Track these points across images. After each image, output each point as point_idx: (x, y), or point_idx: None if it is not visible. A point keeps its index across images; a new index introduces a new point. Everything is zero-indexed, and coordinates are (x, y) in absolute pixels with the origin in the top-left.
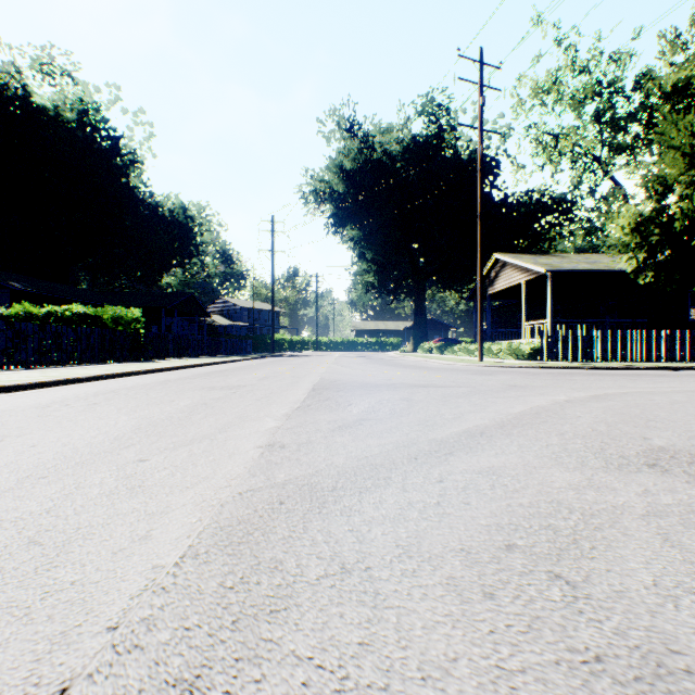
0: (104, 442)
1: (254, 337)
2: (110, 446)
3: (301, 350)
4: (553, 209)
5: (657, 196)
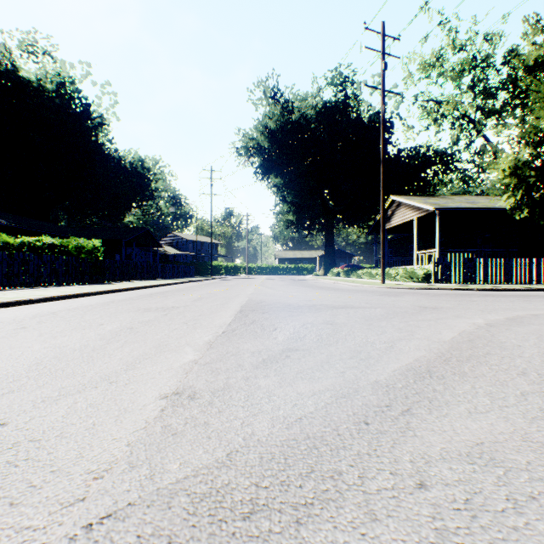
0: None
1: (197, 263)
2: None
3: (235, 274)
4: (436, 160)
5: (533, 144)
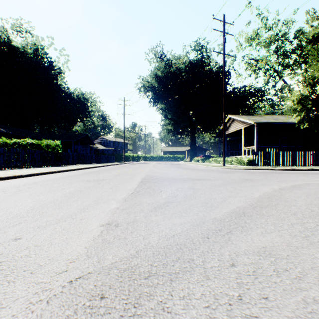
0: (2, 221)
1: (116, 154)
2: (3, 225)
3: (137, 160)
4: (255, 94)
5: (310, 85)
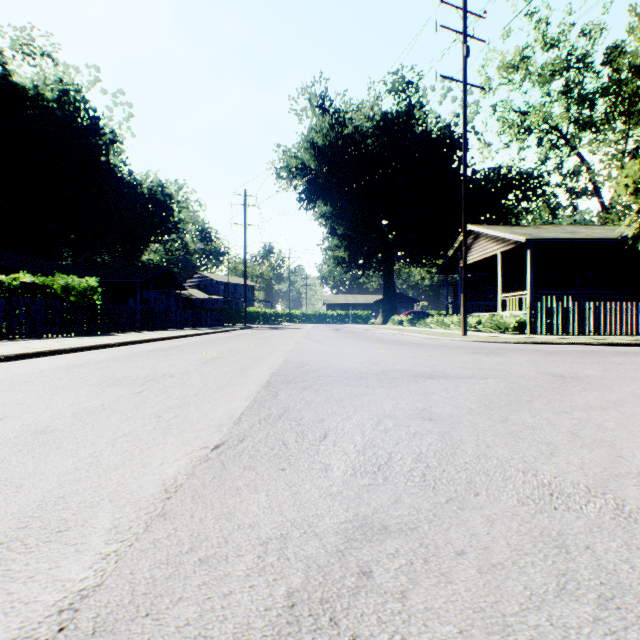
0: None
1: (229, 310)
2: None
3: (274, 322)
4: (520, 184)
5: None
